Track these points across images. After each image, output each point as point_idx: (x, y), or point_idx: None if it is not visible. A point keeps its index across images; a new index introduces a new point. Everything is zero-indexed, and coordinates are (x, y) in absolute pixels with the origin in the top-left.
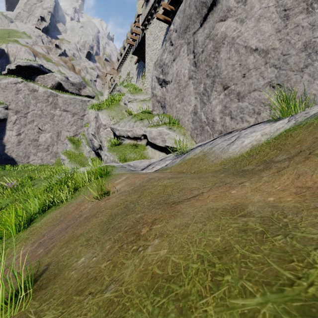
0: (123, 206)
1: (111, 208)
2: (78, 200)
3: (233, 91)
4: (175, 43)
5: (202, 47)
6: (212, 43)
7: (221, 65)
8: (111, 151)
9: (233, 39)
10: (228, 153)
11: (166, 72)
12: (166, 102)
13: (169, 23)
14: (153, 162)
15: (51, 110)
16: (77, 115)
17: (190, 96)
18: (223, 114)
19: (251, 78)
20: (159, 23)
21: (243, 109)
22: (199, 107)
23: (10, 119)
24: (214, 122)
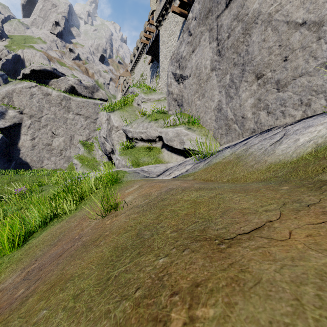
0: (135, 233)
1: (117, 234)
2: (82, 213)
3: (270, 80)
4: (194, 33)
5: (228, 31)
6: (241, 25)
7: (253, 49)
8: (123, 154)
9: (270, 15)
10: (276, 156)
11: (184, 66)
12: (184, 100)
13: (186, 16)
14: (170, 167)
15: (64, 113)
16: (90, 118)
17: (213, 90)
18: (256, 109)
19: (296, 60)
20: (174, 18)
21: (285, 100)
22: (225, 102)
23: (25, 123)
24: (245, 119)
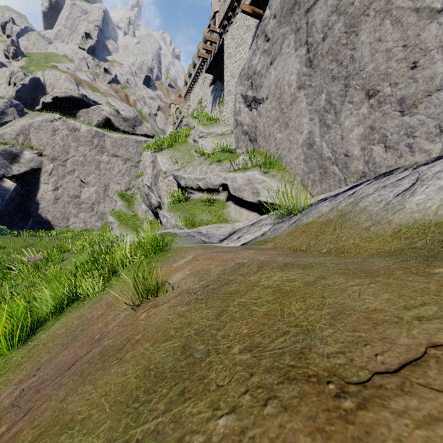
0: (180, 345)
1: (153, 341)
2: (110, 296)
3: (389, 98)
4: (273, 36)
5: (323, 31)
6: (343, 20)
7: (363, 54)
8: (173, 210)
9: (389, 1)
10: (408, 213)
11: (258, 85)
12: (258, 132)
13: (260, 17)
14: (238, 228)
15: (96, 155)
16: (131, 161)
17: (301, 117)
18: (367, 142)
19: (431, 66)
20: (244, 20)
21: (414, 127)
22: (319, 134)
23: (45, 169)
24: (349, 157)
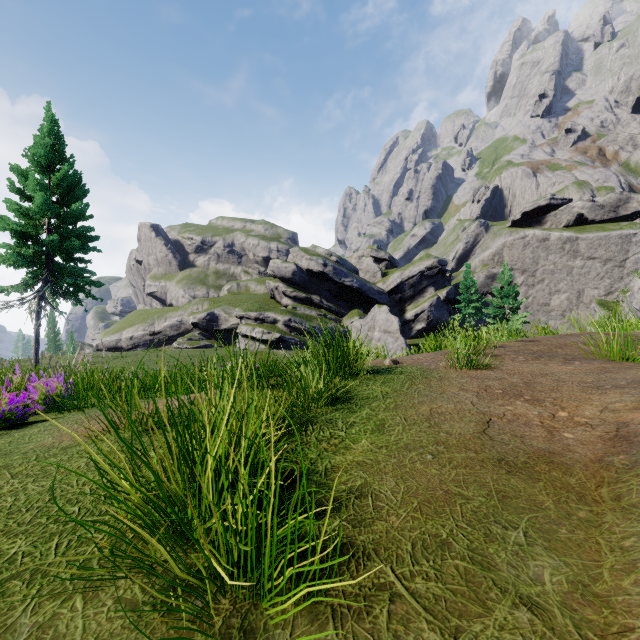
0: None
1: None
2: None
3: None
4: None
5: None
6: None
7: None
8: None
9: None
10: None
11: None
12: None
13: None
14: None
15: (568, 261)
16: (612, 261)
17: None
18: None
19: None
20: None
21: None
22: None
23: (516, 281)
24: None
